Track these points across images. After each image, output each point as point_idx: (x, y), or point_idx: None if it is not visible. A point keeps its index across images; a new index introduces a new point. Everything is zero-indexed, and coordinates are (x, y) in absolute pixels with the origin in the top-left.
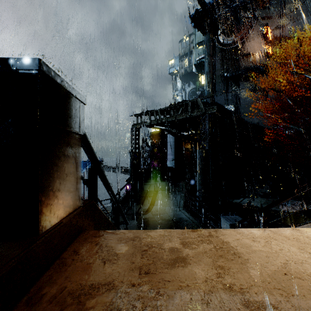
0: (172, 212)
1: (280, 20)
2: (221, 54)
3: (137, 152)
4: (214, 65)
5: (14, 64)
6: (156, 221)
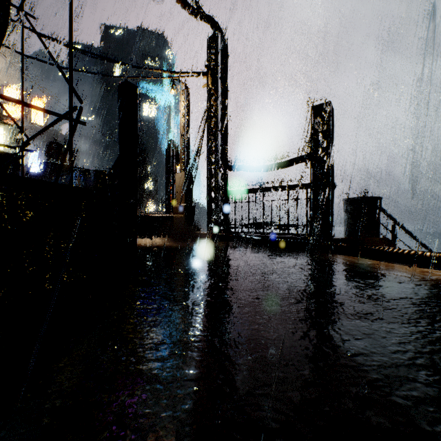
0: None
1: None
2: None
3: None
4: None
5: (355, 198)
6: None
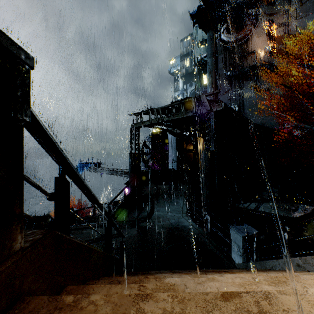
0: (175, 219)
1: (285, 16)
2: (224, 52)
3: (136, 153)
4: (216, 64)
5: None
6: (157, 230)
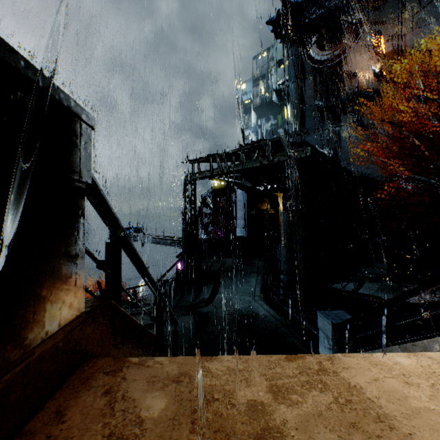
0: (244, 303)
1: (397, 26)
2: (314, 75)
3: (192, 215)
4: (303, 91)
5: None
6: (221, 318)
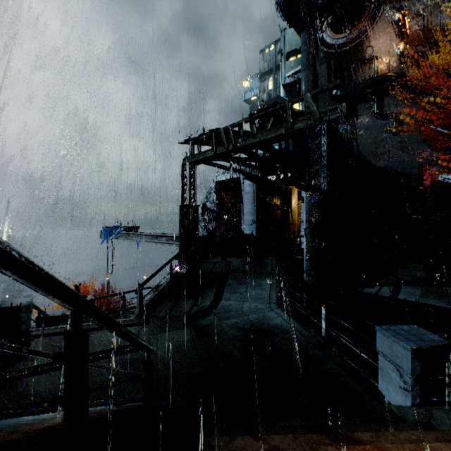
0: (257, 312)
1: (423, 1)
2: (327, 61)
3: (191, 206)
4: (315, 79)
5: None
6: (226, 333)
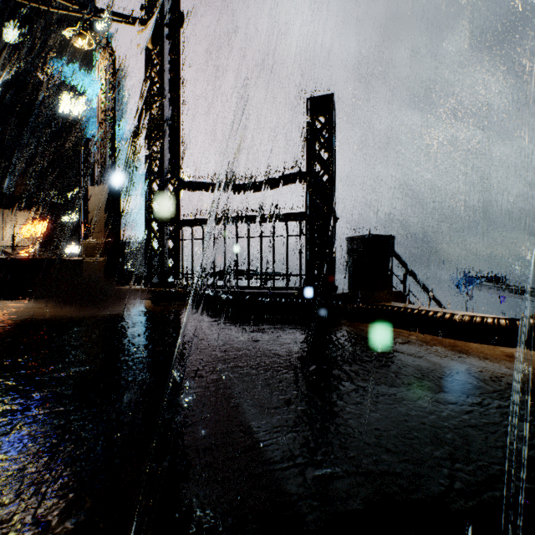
0: None
1: None
2: None
3: None
4: None
5: (364, 237)
6: None
